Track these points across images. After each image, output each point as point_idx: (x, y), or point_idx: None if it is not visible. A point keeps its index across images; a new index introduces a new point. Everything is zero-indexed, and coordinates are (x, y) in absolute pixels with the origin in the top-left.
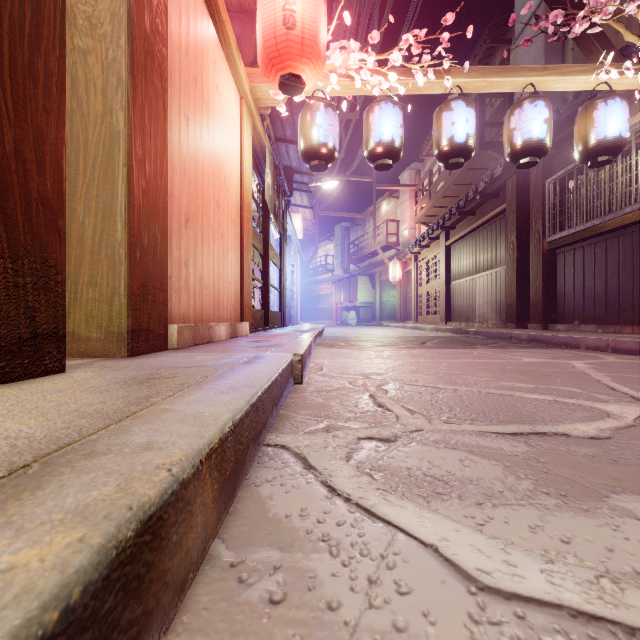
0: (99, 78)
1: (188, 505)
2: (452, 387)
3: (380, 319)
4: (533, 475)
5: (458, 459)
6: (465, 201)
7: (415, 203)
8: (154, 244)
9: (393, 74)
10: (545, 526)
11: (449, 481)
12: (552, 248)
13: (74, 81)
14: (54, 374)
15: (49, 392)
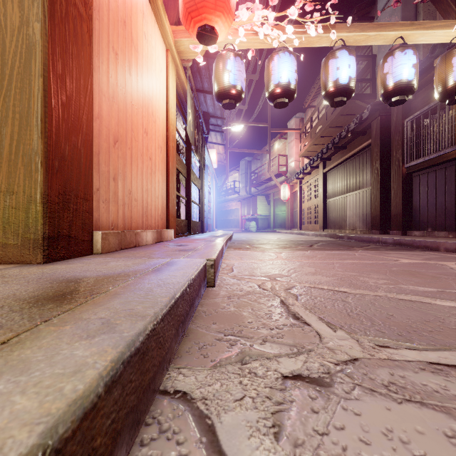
0: None
1: None
2: (357, 291)
3: (273, 227)
4: None
5: (442, 433)
6: (339, 138)
7: (299, 142)
8: (76, 156)
9: (290, 27)
10: None
11: None
12: (409, 172)
13: None
14: None
15: None
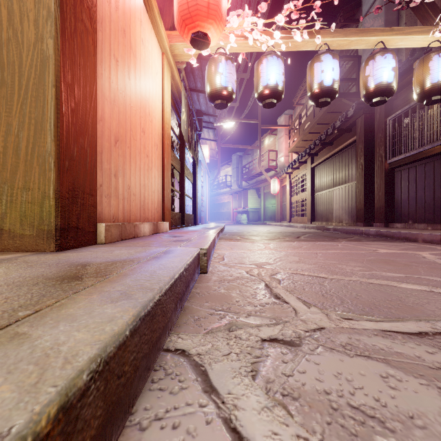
0: (31, 11)
1: None
2: (334, 276)
3: (264, 220)
4: None
5: (378, 375)
6: (326, 135)
7: (289, 138)
8: (83, 156)
9: (277, 33)
10: None
11: (385, 419)
12: (392, 167)
13: (10, 13)
14: None
15: None
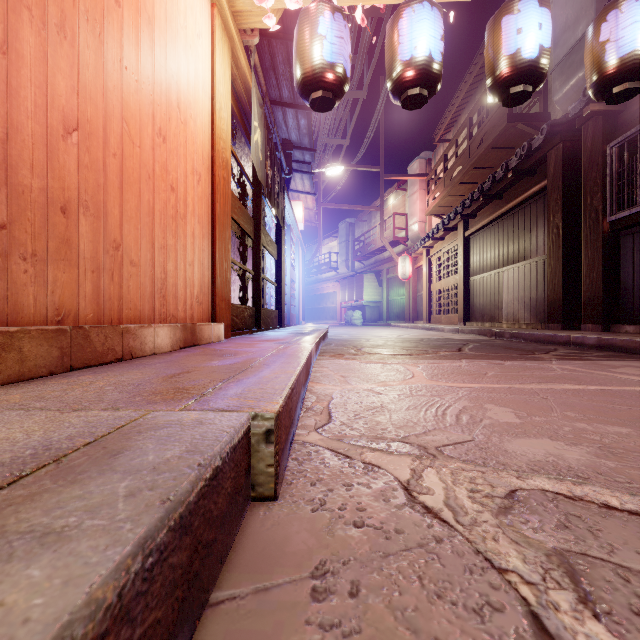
0: None
1: None
2: None
3: (387, 319)
4: None
5: None
6: (491, 182)
7: (427, 193)
8: None
9: None
10: None
11: None
12: (616, 229)
13: None
14: None
15: None
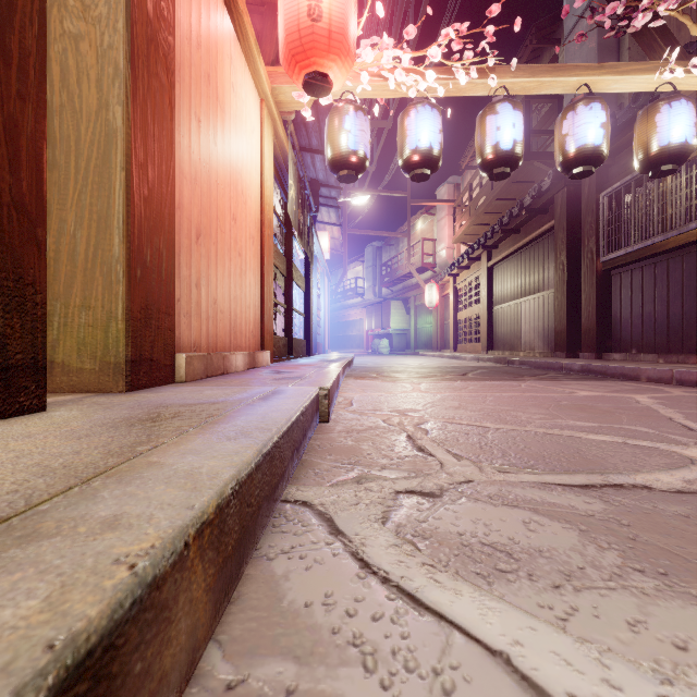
0: (93, 68)
1: (163, 611)
2: (502, 426)
3: (415, 347)
4: (618, 544)
5: (521, 521)
6: (509, 217)
7: (453, 220)
8: (158, 261)
9: (431, 73)
10: (648, 622)
11: (513, 552)
12: (607, 269)
13: (64, 71)
14: (32, 413)
15: (15, 438)
